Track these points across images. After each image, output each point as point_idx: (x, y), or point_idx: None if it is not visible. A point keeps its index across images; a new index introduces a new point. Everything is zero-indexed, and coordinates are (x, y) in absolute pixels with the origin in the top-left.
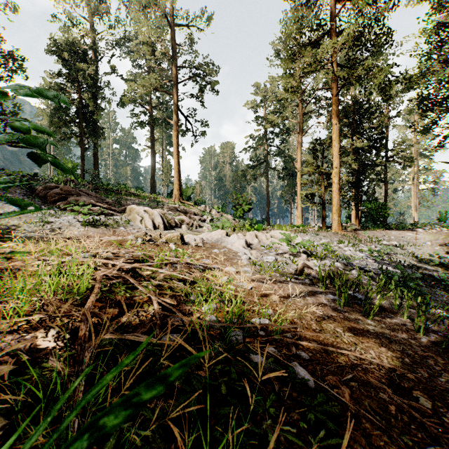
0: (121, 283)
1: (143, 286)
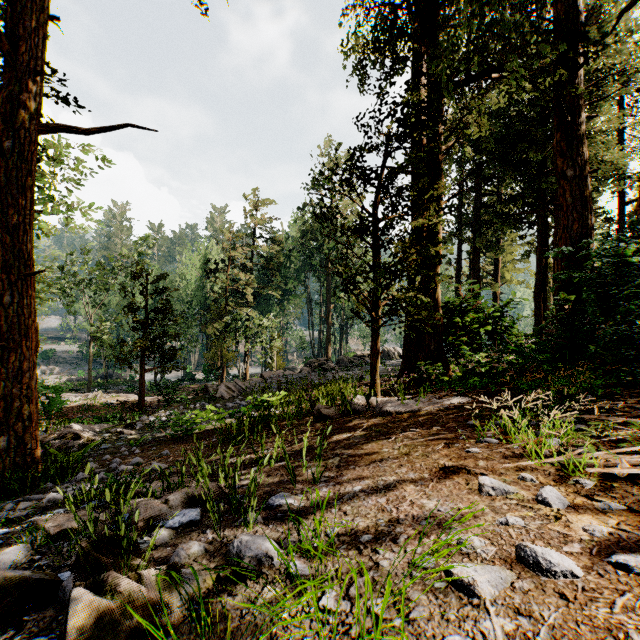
0: None
1: None
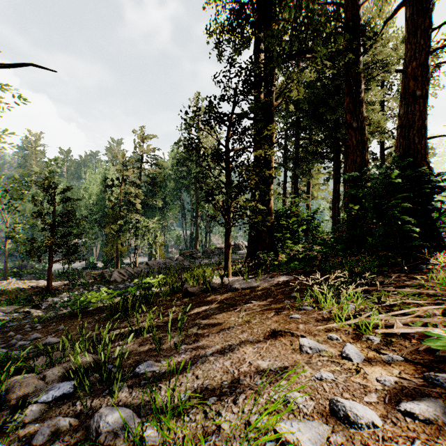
0: (445, 297)
1: (428, 304)
